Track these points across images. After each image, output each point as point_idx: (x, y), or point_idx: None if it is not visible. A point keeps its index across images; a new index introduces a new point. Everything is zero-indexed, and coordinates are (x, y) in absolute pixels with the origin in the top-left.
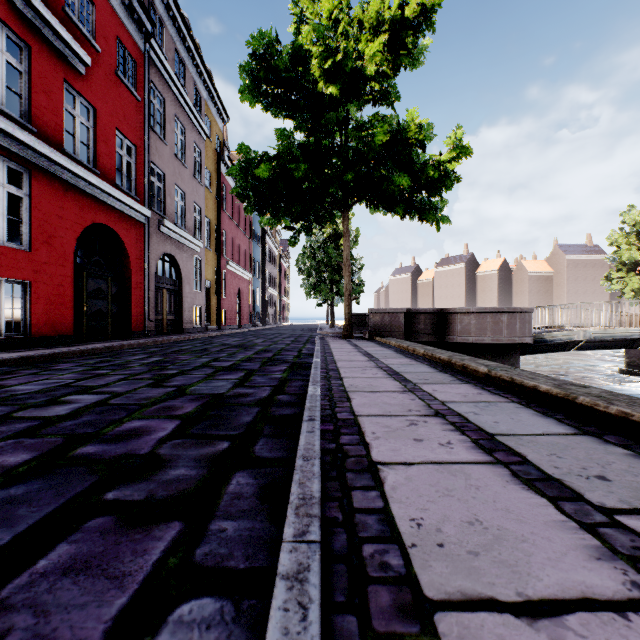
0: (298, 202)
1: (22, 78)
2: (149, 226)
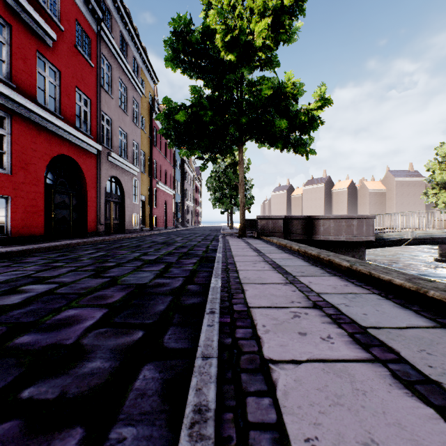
0: (206, 139)
1: (5, 48)
2: (100, 157)
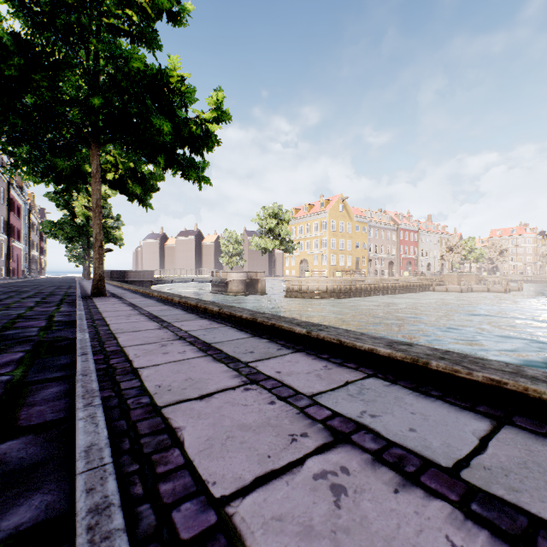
0: (70, 239)
1: None
2: None
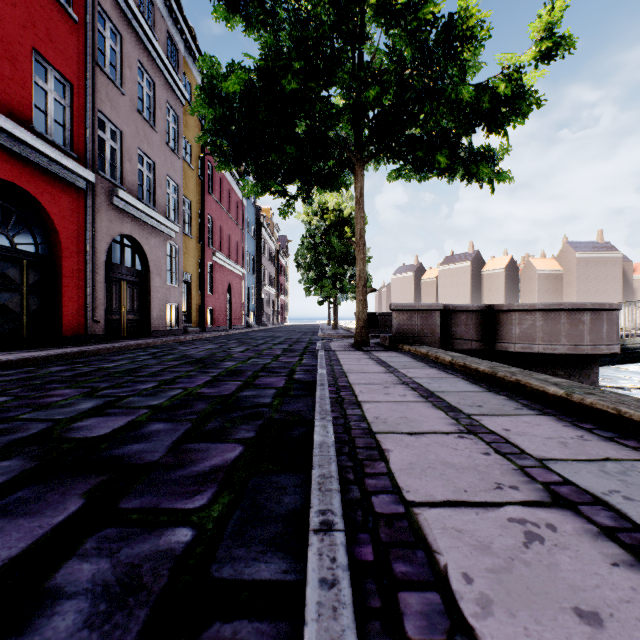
0: (291, 145)
1: None
2: (93, 195)
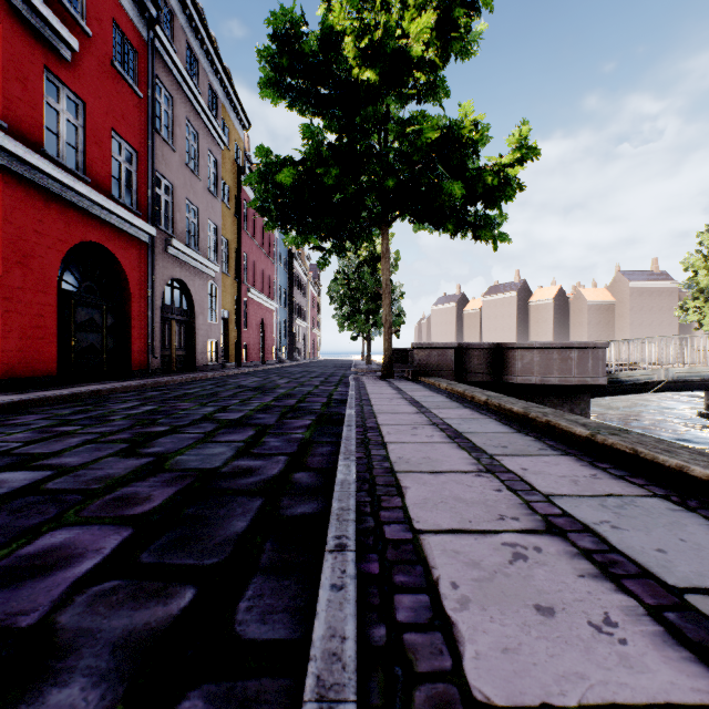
0: (328, 216)
1: None
2: (153, 246)
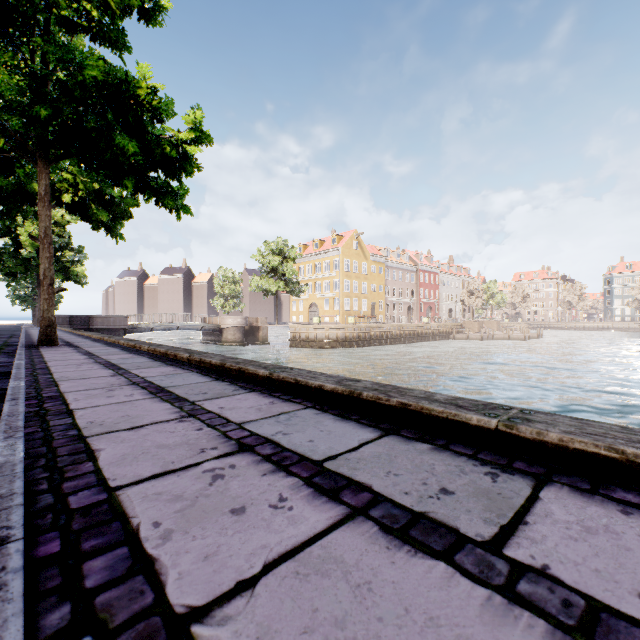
0: (14, 275)
1: None
2: None
